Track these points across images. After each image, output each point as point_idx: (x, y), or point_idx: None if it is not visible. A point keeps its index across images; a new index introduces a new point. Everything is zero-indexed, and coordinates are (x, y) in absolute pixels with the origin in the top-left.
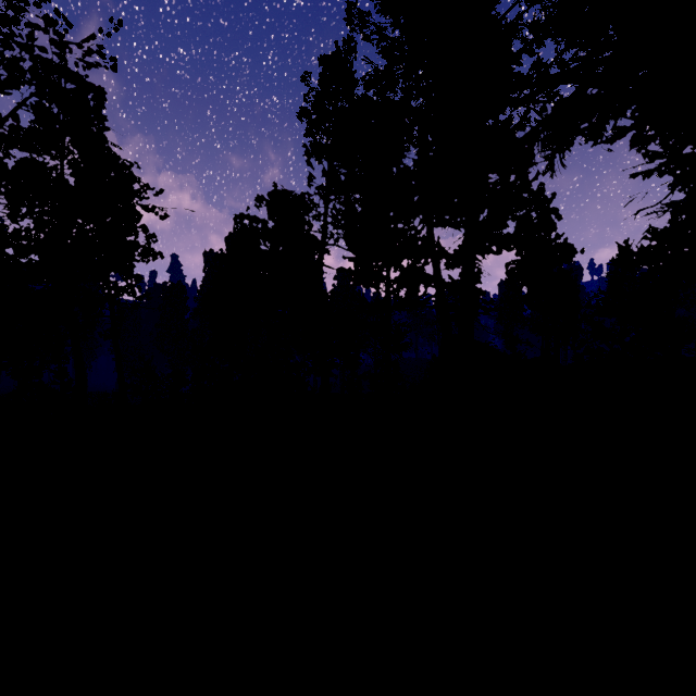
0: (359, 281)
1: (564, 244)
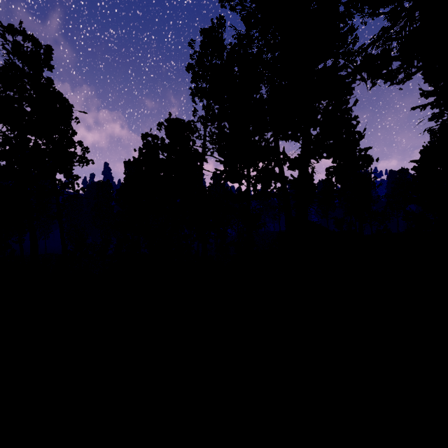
0: (227, 178)
1: (365, 155)
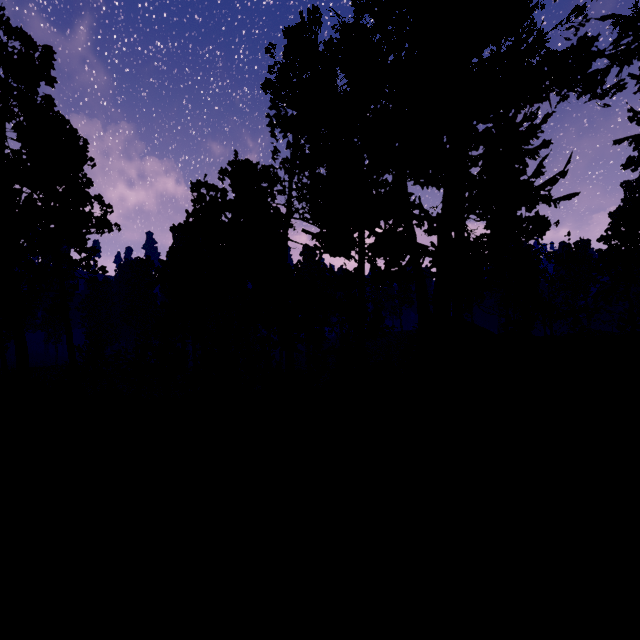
0: (325, 248)
1: (538, 216)
